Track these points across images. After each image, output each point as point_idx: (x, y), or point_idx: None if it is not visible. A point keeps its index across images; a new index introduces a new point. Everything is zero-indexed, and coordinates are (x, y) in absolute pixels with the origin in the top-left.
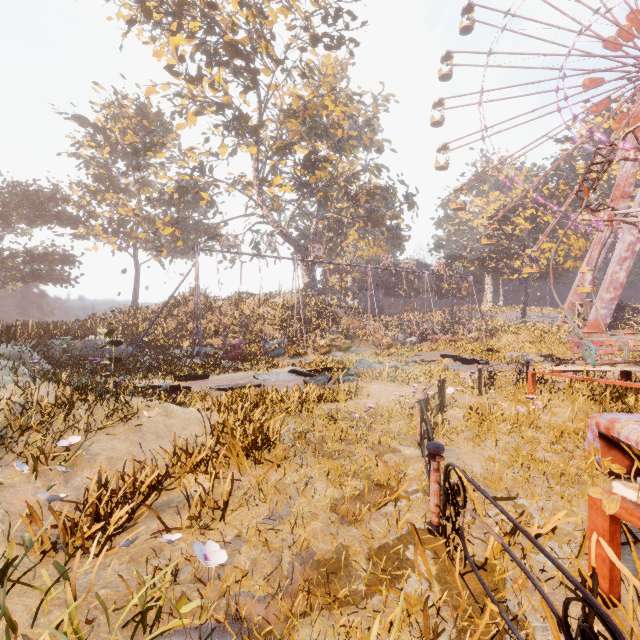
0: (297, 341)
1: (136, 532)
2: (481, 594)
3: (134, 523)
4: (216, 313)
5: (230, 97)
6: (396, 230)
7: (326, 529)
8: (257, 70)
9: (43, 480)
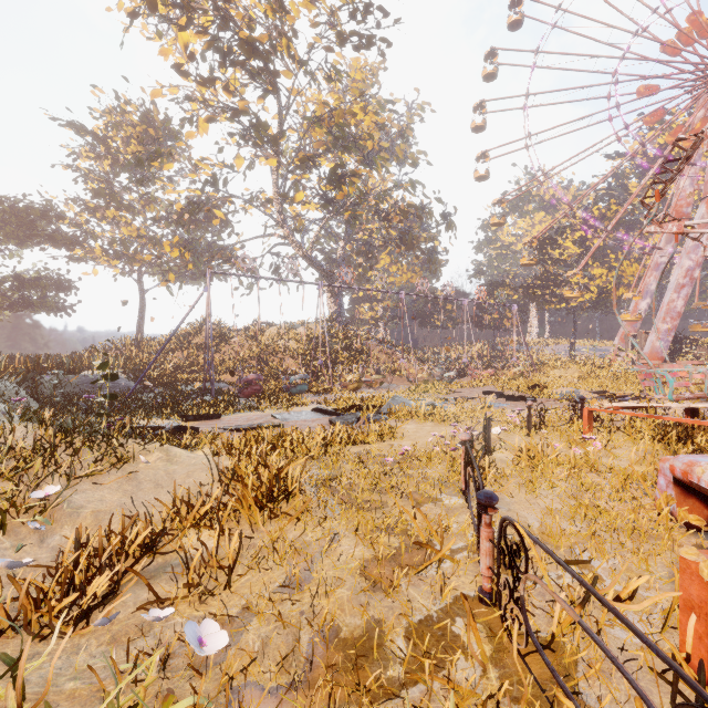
0: (322, 376)
1: (122, 603)
2: (548, 681)
3: (117, 593)
4: (231, 345)
5: (247, 102)
6: (432, 254)
7: (355, 598)
8: (277, 72)
9: (12, 539)
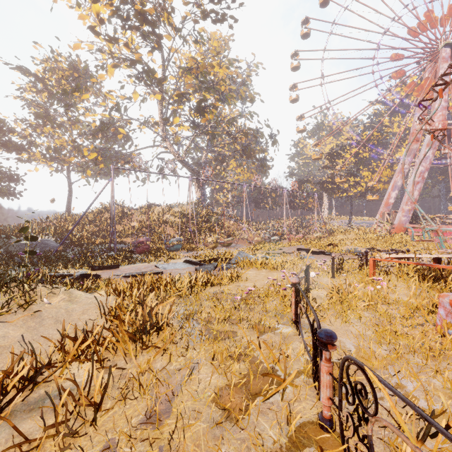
0: (191, 239)
1: None
2: None
3: None
4: (130, 219)
5: (140, 55)
6: (263, 161)
7: (210, 431)
8: (161, 35)
9: None
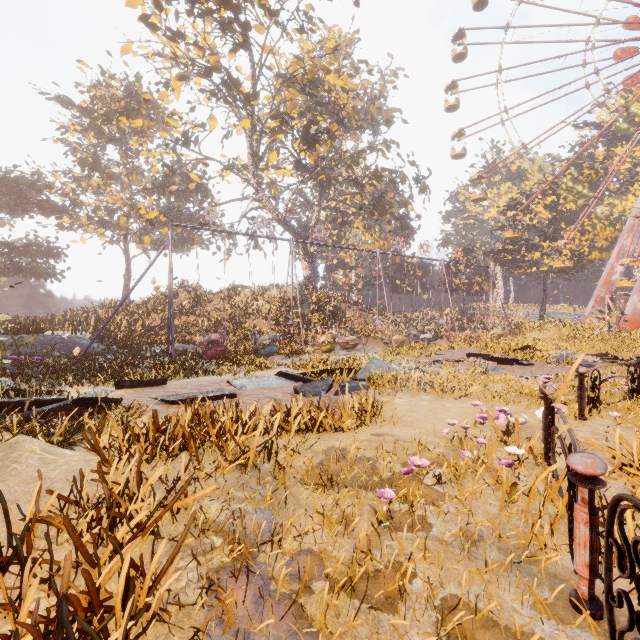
0: (295, 338)
1: None
2: None
3: None
4: (205, 307)
5: (218, 57)
6: (405, 219)
7: None
8: (248, 24)
9: None
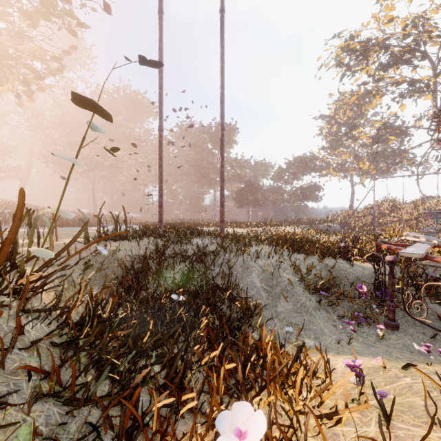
0: None
1: None
2: None
3: None
4: (398, 212)
5: (403, 77)
6: None
7: None
8: (423, 51)
9: None
